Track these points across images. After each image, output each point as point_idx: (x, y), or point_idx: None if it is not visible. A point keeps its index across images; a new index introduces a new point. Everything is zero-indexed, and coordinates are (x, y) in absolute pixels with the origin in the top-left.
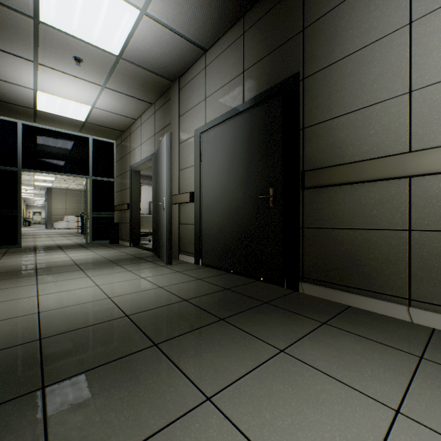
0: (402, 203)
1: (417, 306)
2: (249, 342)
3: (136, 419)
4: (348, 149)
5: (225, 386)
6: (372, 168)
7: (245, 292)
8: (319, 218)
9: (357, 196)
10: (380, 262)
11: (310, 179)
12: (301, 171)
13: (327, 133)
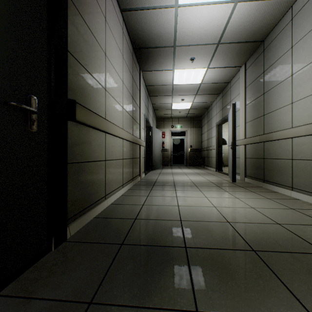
0: (104, 146)
1: (107, 198)
2: (189, 228)
3: (258, 227)
4: (91, 101)
5: (219, 222)
6: (103, 123)
7: (98, 270)
8: (78, 152)
9: (94, 138)
10: (100, 180)
11: (80, 113)
12: (73, 100)
13: (83, 77)
